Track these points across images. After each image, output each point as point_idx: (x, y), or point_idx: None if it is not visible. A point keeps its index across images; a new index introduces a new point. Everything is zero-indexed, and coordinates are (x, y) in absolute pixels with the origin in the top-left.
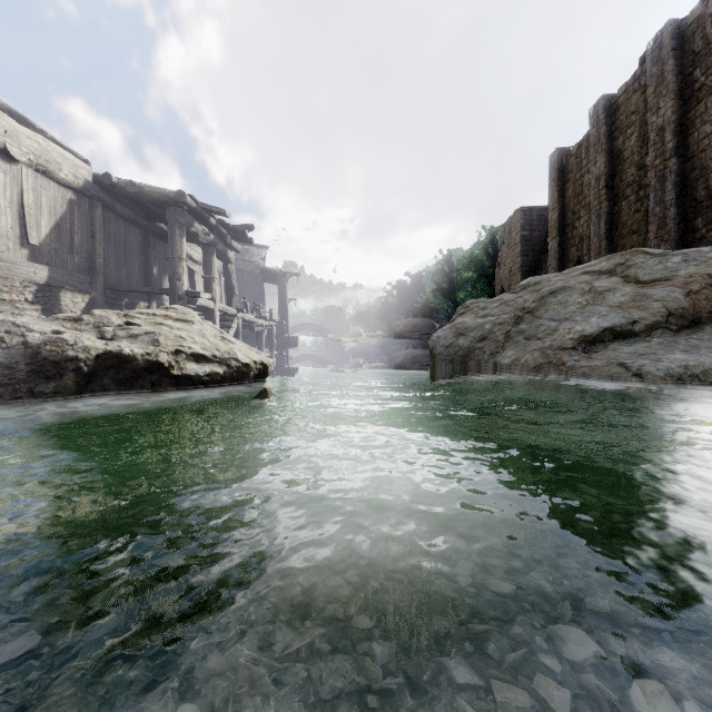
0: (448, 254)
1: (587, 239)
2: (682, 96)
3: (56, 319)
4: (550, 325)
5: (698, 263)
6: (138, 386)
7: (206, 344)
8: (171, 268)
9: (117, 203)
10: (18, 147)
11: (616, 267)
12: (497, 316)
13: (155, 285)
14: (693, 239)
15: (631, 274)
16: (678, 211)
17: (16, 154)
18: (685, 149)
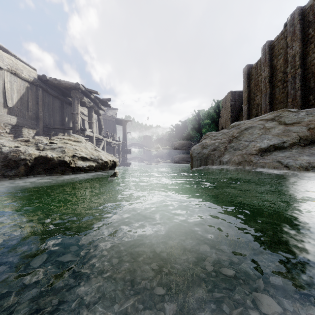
0: (198, 112)
1: (260, 105)
2: (303, 41)
3: (17, 141)
4: (245, 143)
5: (313, 115)
6: (55, 172)
7: (87, 152)
8: (73, 118)
9: (49, 88)
10: (2, 62)
11: (275, 117)
12: (221, 139)
13: (66, 125)
14: (308, 105)
15: (282, 120)
16: (301, 92)
17: (1, 65)
18: (305, 65)
